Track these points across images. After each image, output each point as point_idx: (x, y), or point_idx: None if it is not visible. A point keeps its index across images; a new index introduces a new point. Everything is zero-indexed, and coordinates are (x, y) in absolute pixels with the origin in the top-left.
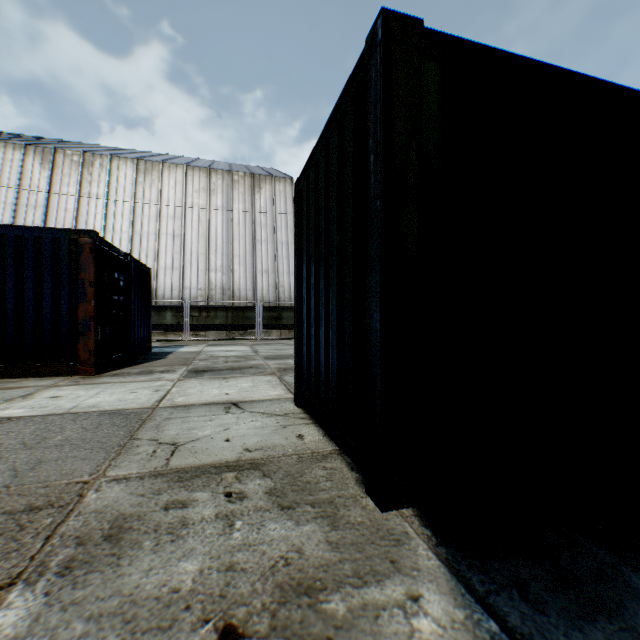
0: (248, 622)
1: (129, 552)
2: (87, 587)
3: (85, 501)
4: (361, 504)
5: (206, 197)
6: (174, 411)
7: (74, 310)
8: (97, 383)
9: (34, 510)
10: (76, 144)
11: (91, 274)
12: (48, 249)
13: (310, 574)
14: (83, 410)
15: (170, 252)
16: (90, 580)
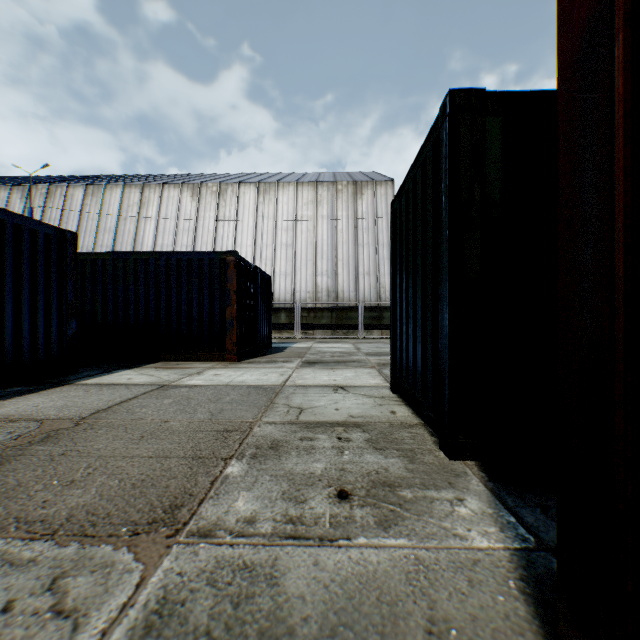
0: (353, 491)
1: (284, 455)
2: (266, 465)
3: (254, 431)
4: (434, 454)
5: (313, 208)
6: (296, 389)
7: (222, 312)
8: (239, 367)
9: (228, 431)
10: (213, 176)
11: (233, 284)
12: (206, 267)
13: (392, 480)
14: (236, 384)
15: (284, 260)
16: (267, 463)
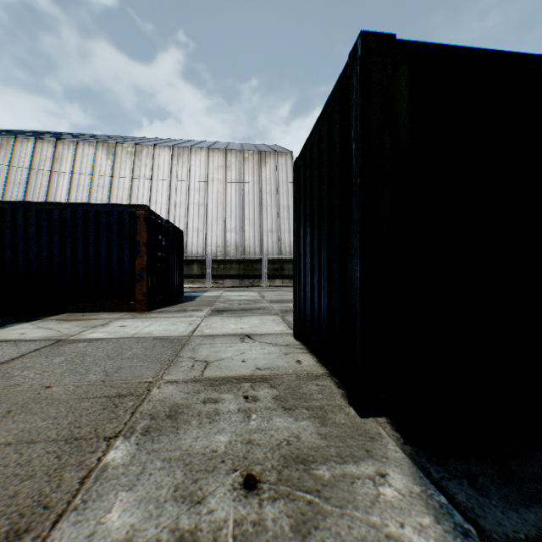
0: (262, 474)
1: (183, 426)
2: (160, 443)
3: (151, 394)
4: (345, 411)
5: (223, 172)
6: (204, 339)
7: (132, 263)
8: (148, 317)
9: (121, 396)
10: (129, 138)
11: (144, 237)
12: (115, 219)
13: (305, 452)
14: (142, 336)
15: (196, 217)
16: (161, 439)
